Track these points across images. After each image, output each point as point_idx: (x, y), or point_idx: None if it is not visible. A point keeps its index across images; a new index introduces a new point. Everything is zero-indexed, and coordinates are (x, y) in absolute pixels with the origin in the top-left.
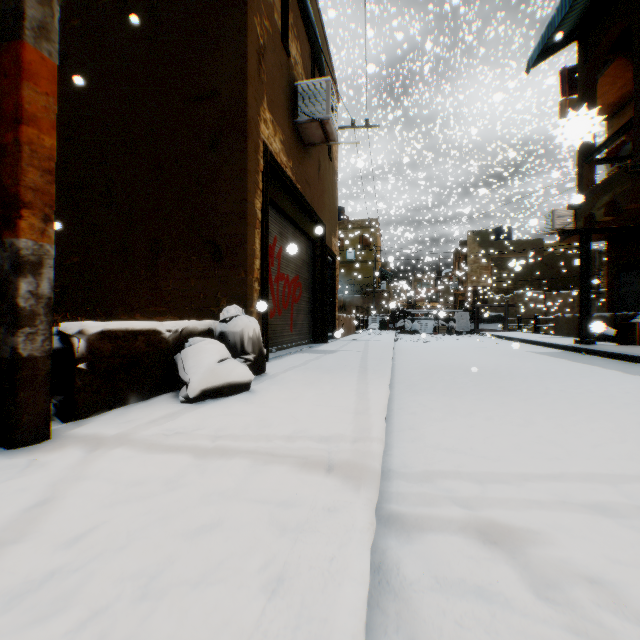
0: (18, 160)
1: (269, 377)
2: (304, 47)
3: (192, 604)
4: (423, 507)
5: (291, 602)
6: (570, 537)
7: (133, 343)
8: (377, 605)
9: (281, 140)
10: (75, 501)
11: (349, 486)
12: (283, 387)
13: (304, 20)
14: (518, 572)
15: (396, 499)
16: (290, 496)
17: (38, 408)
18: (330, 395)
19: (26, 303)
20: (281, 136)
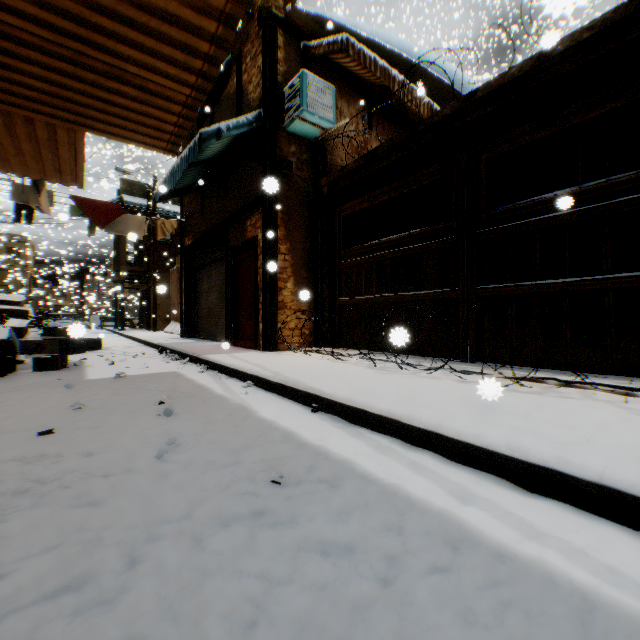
0: None
1: None
2: None
3: None
4: None
5: None
6: None
7: None
8: None
9: None
10: None
11: None
12: None
13: None
14: None
15: None
16: None
17: None
18: None
19: None
20: None
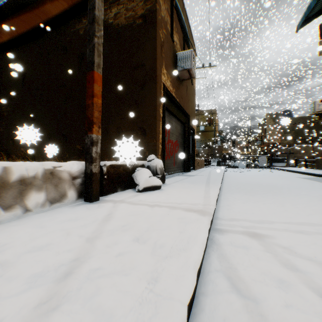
0: (92, 109)
1: (167, 184)
2: (180, 35)
3: (161, 232)
4: (229, 227)
5: (186, 234)
6: (283, 238)
7: (119, 169)
8: (211, 246)
9: (170, 80)
10: (118, 214)
11: (202, 216)
12: (173, 188)
13: (180, 23)
14: (259, 244)
15: (219, 225)
16: (182, 216)
17: (96, 189)
18: (193, 191)
19: (94, 155)
20: (170, 79)
